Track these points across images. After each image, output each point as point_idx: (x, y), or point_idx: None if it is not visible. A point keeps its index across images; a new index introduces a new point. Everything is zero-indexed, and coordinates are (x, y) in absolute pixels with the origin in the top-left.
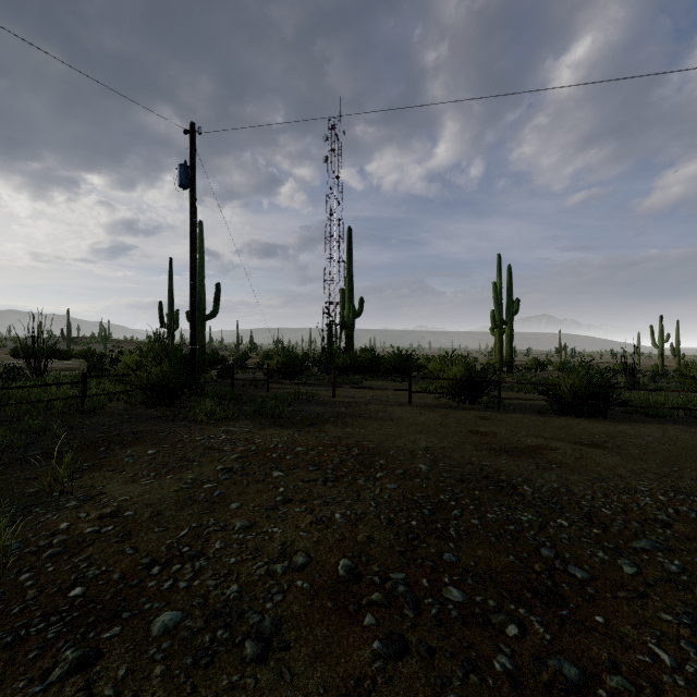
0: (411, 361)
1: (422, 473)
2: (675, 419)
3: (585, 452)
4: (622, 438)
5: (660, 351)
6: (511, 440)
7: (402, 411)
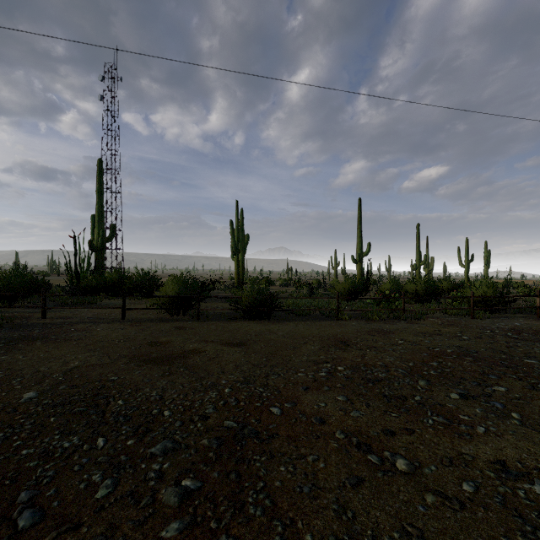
0: (154, 280)
1: (13, 405)
2: (312, 317)
3: (223, 352)
4: (264, 335)
5: (335, 271)
6: (176, 347)
7: (105, 328)
